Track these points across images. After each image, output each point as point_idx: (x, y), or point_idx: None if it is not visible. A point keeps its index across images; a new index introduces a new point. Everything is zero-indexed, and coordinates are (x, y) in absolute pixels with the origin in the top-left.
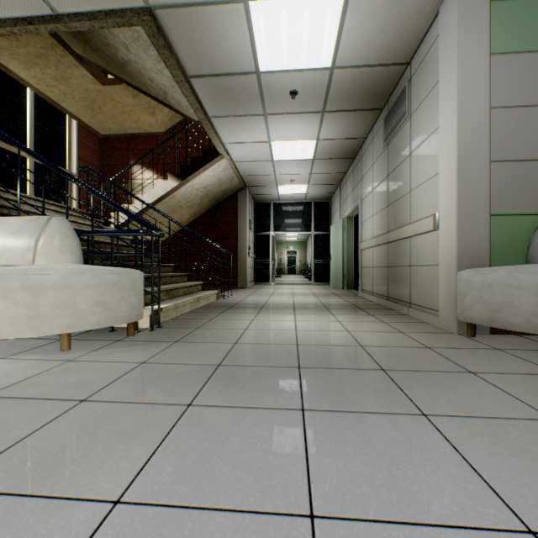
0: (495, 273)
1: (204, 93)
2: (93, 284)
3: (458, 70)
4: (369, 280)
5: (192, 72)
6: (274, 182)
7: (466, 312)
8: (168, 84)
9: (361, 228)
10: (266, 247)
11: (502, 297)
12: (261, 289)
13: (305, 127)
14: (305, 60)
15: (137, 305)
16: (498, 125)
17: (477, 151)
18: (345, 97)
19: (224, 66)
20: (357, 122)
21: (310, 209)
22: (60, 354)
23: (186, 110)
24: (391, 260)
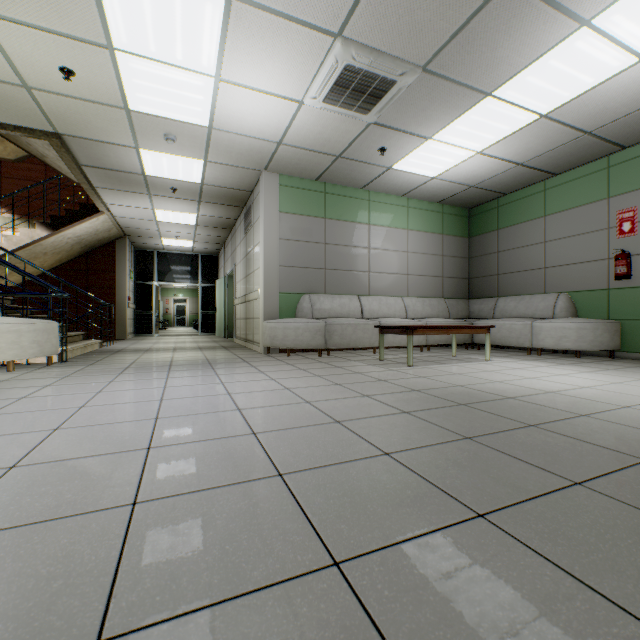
0: (273, 322)
1: (93, 175)
2: (32, 330)
3: (265, 217)
4: (239, 328)
5: (85, 164)
6: (158, 236)
7: (265, 342)
8: (53, 156)
9: (235, 288)
10: (150, 297)
11: (274, 333)
12: (145, 340)
13: (186, 206)
14: (182, 177)
15: (56, 344)
16: (284, 248)
17: (273, 261)
18: (215, 197)
19: (115, 167)
20: (228, 210)
21: (198, 262)
22: (12, 372)
23: (66, 173)
24: (247, 314)
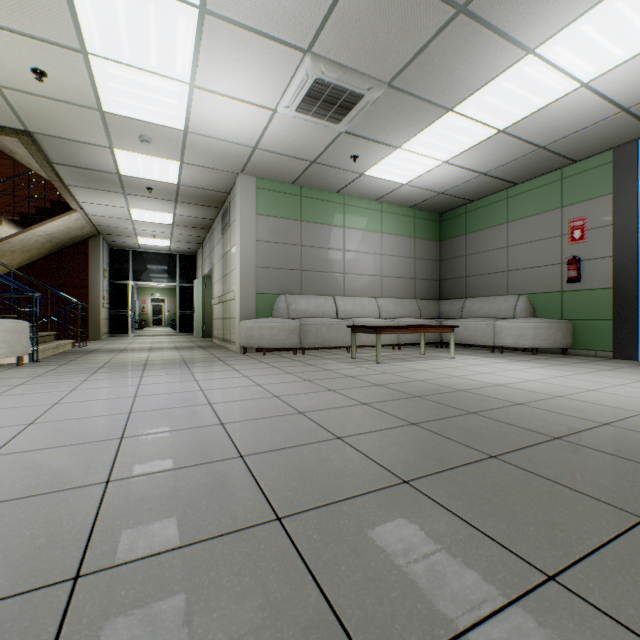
0: (249, 322)
1: (66, 173)
2: (2, 330)
3: (241, 219)
4: (217, 328)
5: (57, 162)
6: (134, 234)
7: (242, 341)
8: (23, 153)
9: (213, 288)
10: (125, 297)
11: (251, 333)
12: (120, 340)
13: (163, 206)
14: (158, 178)
15: (27, 344)
16: (260, 250)
17: (250, 262)
18: (192, 198)
19: (89, 166)
20: (205, 211)
21: (175, 261)
22: None
23: (37, 170)
24: (225, 314)
